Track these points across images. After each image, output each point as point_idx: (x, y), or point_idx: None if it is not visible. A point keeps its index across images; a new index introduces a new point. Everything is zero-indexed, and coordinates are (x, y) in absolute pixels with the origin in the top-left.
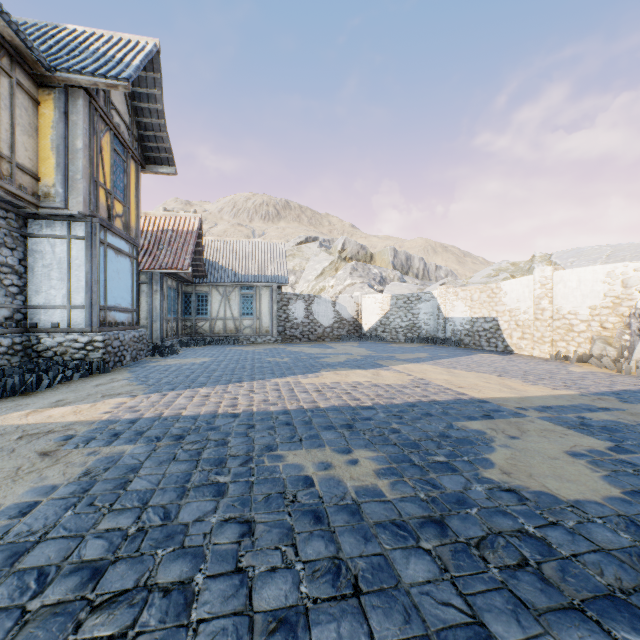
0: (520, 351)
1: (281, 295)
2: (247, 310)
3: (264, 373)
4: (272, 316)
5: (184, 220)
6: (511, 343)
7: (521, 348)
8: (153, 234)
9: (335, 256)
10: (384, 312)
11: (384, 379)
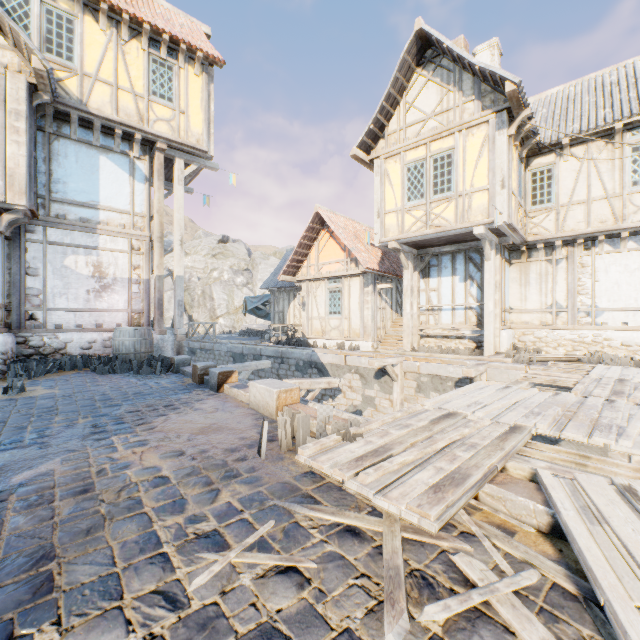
0: None
1: None
2: None
3: None
4: None
5: None
6: None
7: None
8: None
9: None
10: None
11: None
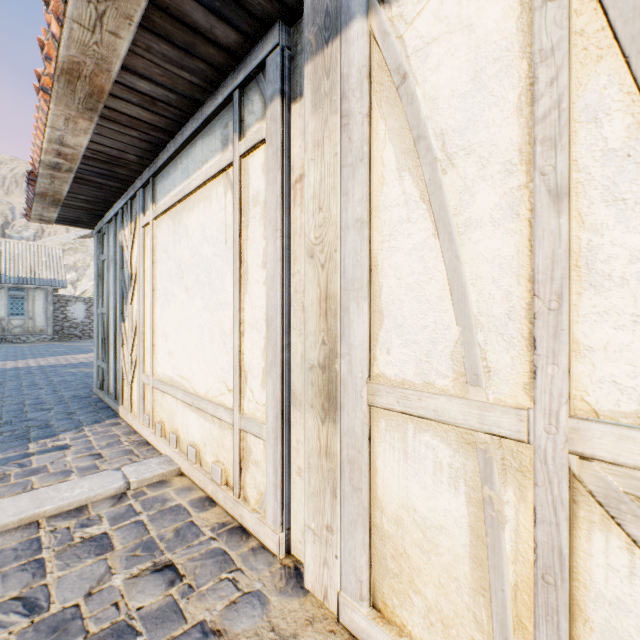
0: None
1: (59, 297)
2: (17, 310)
3: (45, 355)
4: (48, 316)
5: None
6: None
7: None
8: None
9: None
10: None
11: None
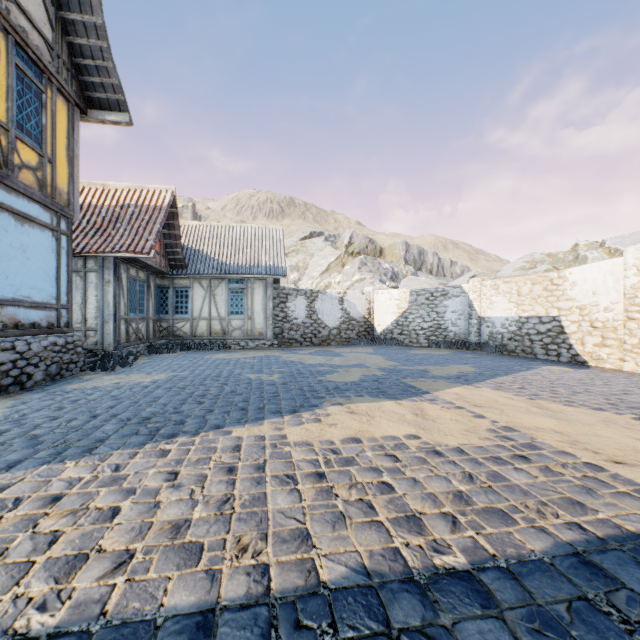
0: (598, 363)
1: (278, 290)
2: (236, 308)
3: (229, 409)
4: (267, 315)
5: (152, 193)
6: (583, 351)
7: (600, 358)
8: (110, 209)
9: (341, 251)
10: (401, 310)
11: (441, 429)
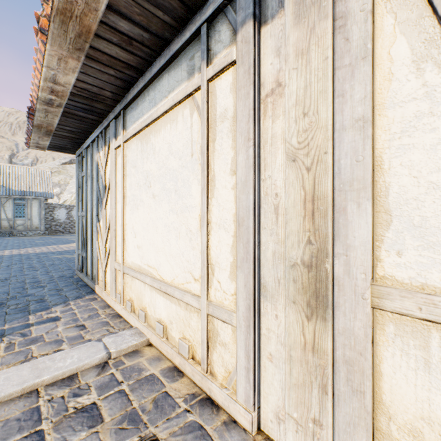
0: None
1: (48, 205)
2: (20, 214)
3: (39, 245)
4: (41, 218)
5: None
6: None
7: None
8: None
9: None
10: None
11: None
